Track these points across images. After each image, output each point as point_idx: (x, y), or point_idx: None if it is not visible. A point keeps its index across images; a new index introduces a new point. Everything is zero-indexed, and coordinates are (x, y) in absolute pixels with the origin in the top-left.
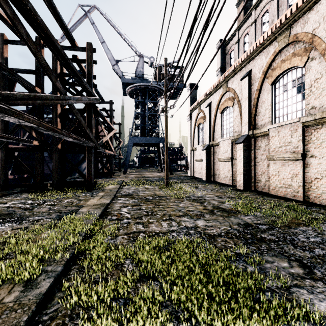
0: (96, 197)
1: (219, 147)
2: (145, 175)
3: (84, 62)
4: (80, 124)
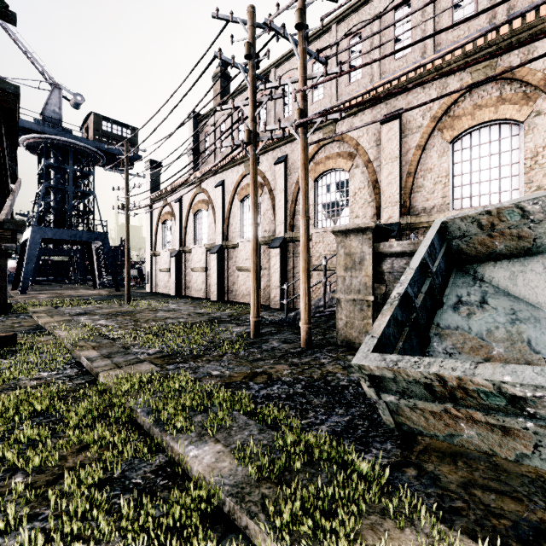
0: (42, 317)
1: (193, 255)
2: (69, 294)
3: None
4: None
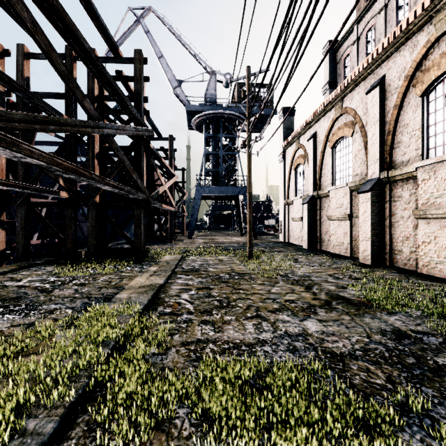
0: (144, 273)
1: (330, 200)
2: (218, 240)
3: (132, 80)
4: (123, 165)
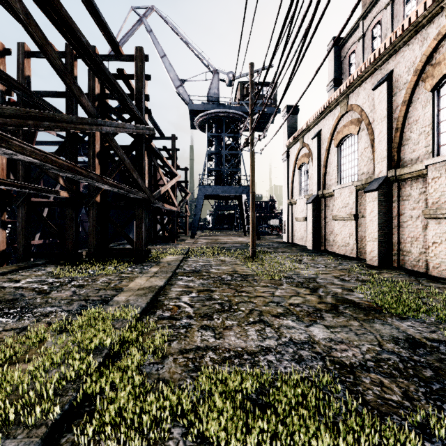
0: (145, 275)
1: (335, 199)
2: (221, 240)
3: (133, 79)
4: (123, 164)
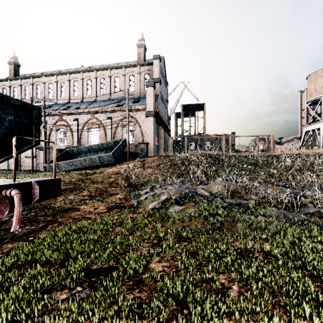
0: None
1: None
2: None
3: None
4: None
